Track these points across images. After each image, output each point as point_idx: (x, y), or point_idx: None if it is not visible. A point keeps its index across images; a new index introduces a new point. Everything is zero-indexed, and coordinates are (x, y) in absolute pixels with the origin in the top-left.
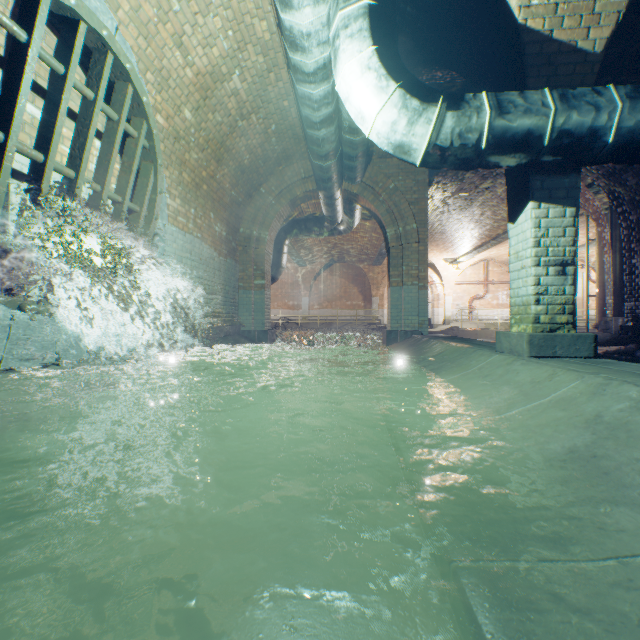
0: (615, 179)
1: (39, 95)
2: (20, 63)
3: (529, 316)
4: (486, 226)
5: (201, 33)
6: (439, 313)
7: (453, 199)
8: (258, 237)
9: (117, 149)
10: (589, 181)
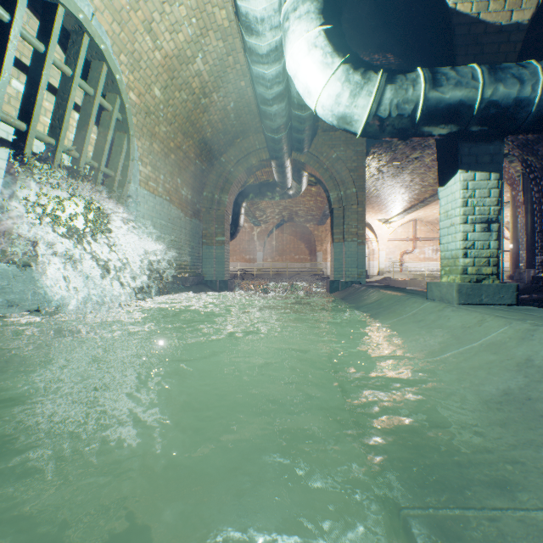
0: (528, 149)
1: (23, 72)
2: (3, 41)
3: (458, 268)
4: (415, 191)
5: (168, 20)
6: (374, 265)
7: (387, 167)
8: (219, 200)
9: (93, 120)
10: (505, 151)
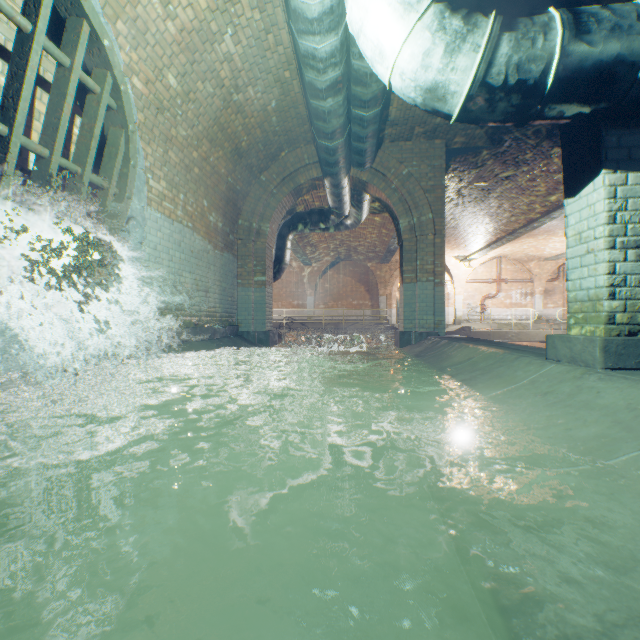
0: None
1: None
2: None
3: (600, 314)
4: (502, 220)
5: None
6: (449, 313)
7: (469, 190)
8: (258, 229)
9: (70, 104)
10: None
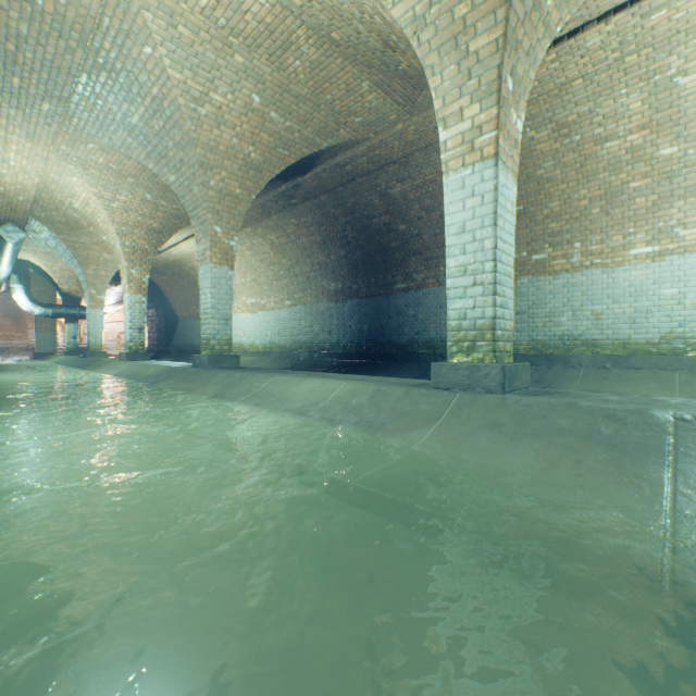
0: None
1: None
2: None
3: (68, 347)
4: (112, 297)
5: None
6: None
7: None
8: None
9: None
10: None
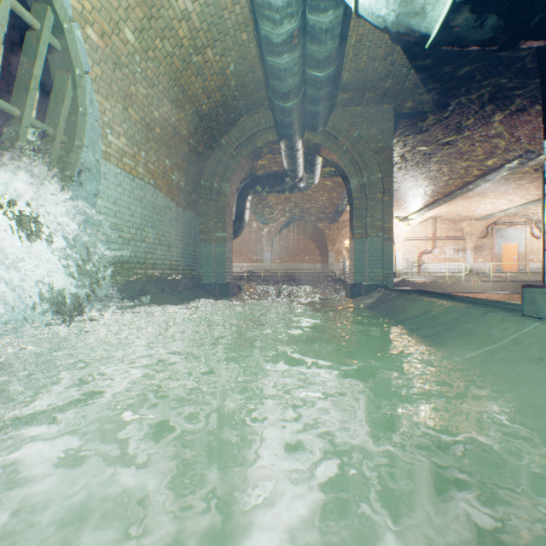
0: None
1: None
2: None
3: None
4: (440, 183)
5: None
6: None
7: (412, 154)
8: (219, 189)
9: (0, 34)
10: None
